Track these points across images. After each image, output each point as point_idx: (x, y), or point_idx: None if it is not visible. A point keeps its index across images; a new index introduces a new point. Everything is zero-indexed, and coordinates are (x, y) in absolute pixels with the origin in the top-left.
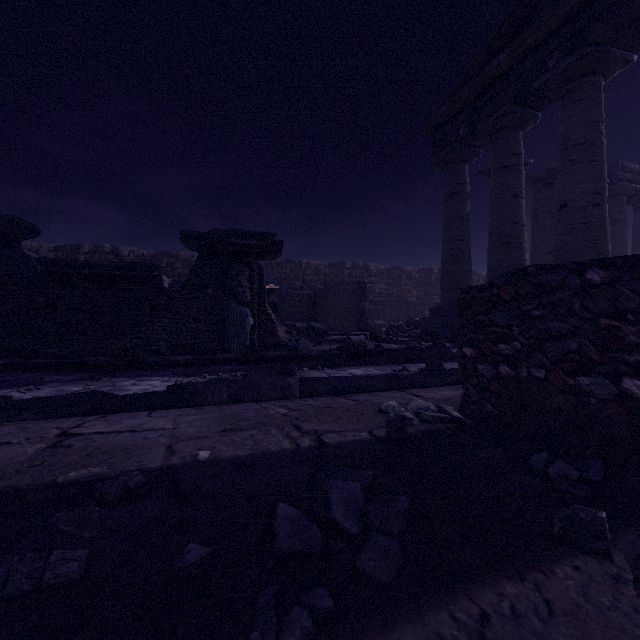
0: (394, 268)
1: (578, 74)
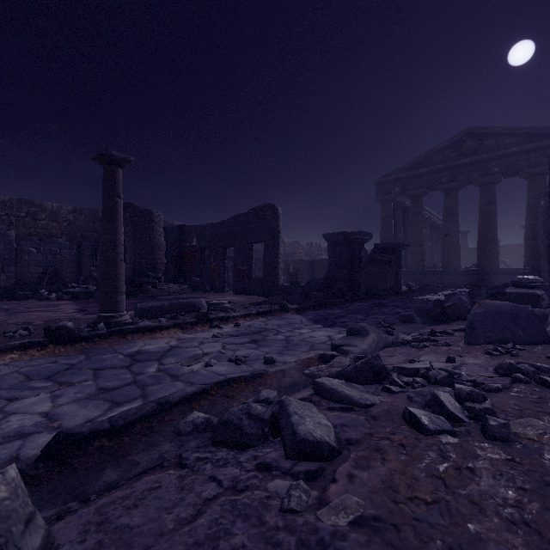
0: (295, 242)
1: (453, 189)
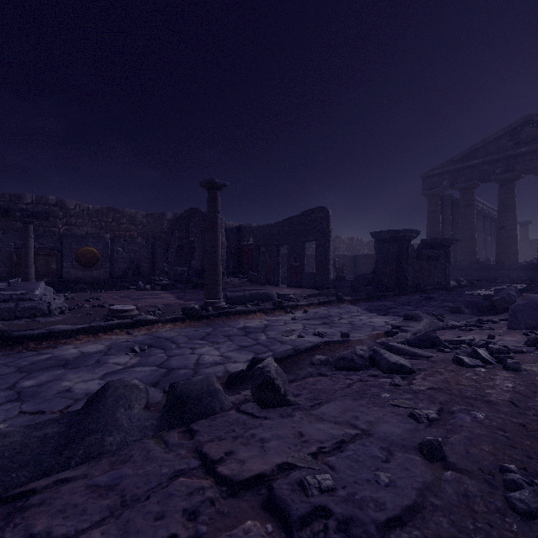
0: (336, 237)
1: (509, 179)
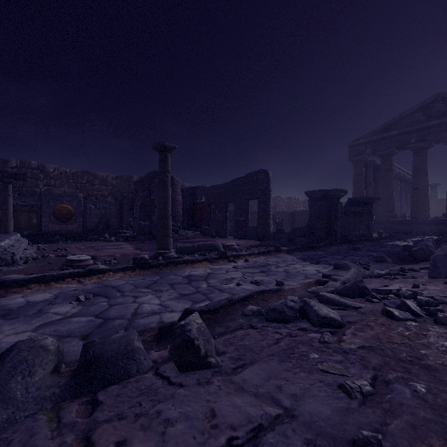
0: (277, 196)
1: (422, 148)
